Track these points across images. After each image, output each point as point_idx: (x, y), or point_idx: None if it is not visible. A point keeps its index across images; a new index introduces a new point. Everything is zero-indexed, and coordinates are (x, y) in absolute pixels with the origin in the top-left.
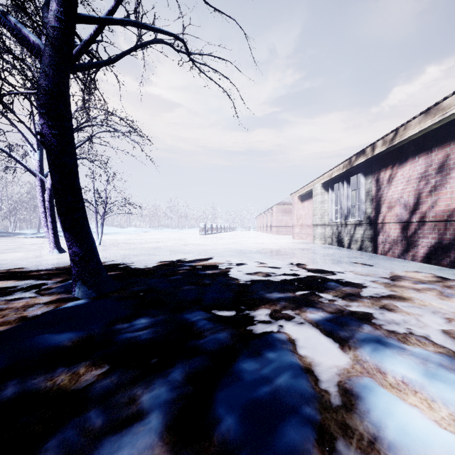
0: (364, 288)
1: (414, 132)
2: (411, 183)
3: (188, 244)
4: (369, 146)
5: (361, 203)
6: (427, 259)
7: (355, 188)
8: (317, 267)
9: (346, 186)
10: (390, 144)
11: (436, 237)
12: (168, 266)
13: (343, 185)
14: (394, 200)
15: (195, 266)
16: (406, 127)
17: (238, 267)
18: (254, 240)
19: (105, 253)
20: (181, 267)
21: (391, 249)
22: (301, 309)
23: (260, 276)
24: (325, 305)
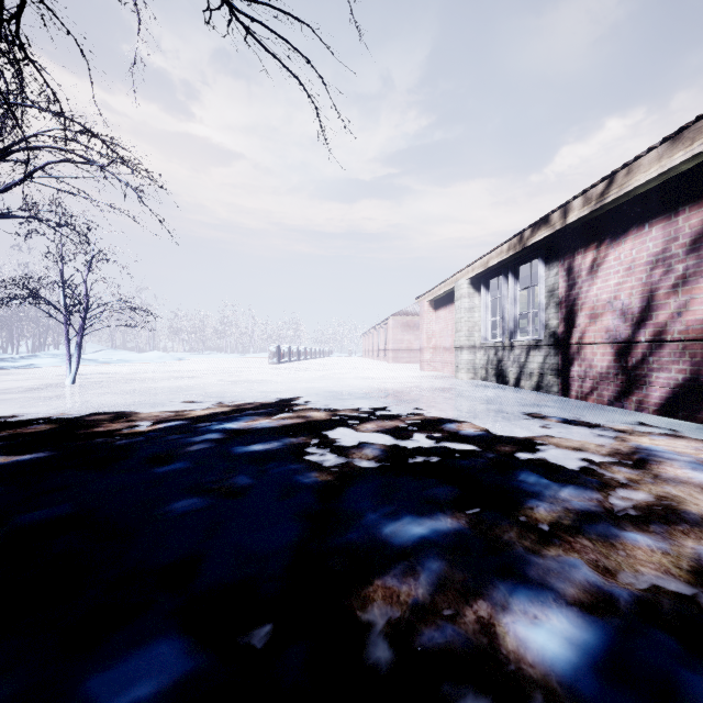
0: (604, 491)
1: (649, 177)
2: (636, 273)
3: (242, 382)
4: (557, 210)
5: (540, 310)
6: (668, 408)
7: (524, 286)
8: (479, 430)
9: (512, 282)
10: (599, 203)
11: (686, 368)
12: (176, 433)
13: (507, 280)
14: (603, 304)
15: (235, 433)
16: (631, 170)
17: (324, 433)
18: (358, 373)
19: (68, 402)
20: (202, 437)
21: (596, 389)
22: (493, 597)
23: (369, 459)
24: (552, 569)
